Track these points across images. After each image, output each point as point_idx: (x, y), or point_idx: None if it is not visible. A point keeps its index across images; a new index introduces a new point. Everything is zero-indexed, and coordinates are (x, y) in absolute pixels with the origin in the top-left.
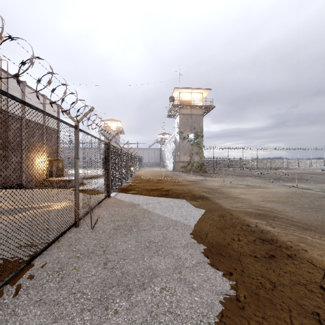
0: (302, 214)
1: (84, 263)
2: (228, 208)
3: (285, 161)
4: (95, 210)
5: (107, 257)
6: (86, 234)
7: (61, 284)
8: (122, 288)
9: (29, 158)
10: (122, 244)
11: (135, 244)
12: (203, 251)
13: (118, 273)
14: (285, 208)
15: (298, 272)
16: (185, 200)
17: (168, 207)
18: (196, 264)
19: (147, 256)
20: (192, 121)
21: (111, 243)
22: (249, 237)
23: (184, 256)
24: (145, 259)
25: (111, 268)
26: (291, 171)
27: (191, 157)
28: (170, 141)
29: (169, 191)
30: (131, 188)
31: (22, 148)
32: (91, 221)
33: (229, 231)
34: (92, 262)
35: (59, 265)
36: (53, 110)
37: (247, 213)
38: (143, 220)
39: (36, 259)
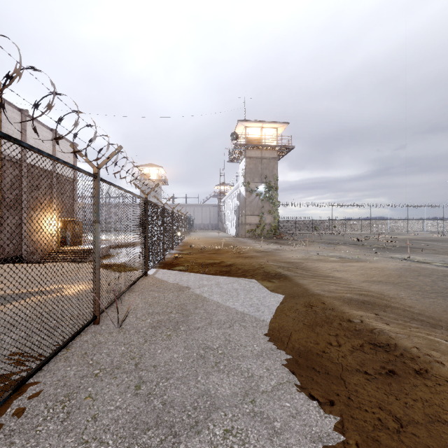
0: (424, 301)
1: (104, 386)
2: (317, 293)
3: (389, 223)
4: (124, 296)
5: (141, 374)
6: (110, 335)
7: (66, 424)
8: (163, 431)
9: (32, 219)
10: (163, 351)
11: (183, 351)
12: (287, 363)
13: (156, 403)
14: (399, 292)
15: (435, 400)
16: (255, 280)
17: (231, 291)
18: (277, 387)
19: (202, 372)
20: (263, 167)
21: (147, 351)
22: (353, 340)
23: (258, 372)
24: (200, 378)
25: (146, 394)
26: (398, 236)
27: (261, 217)
28: (232, 195)
29: (232, 266)
30: (177, 261)
31: (21, 205)
32: (117, 316)
33: (322, 330)
34: (117, 385)
35: (66, 390)
36: (67, 151)
37: (345, 300)
38: (196, 312)
39: (31, 380)
